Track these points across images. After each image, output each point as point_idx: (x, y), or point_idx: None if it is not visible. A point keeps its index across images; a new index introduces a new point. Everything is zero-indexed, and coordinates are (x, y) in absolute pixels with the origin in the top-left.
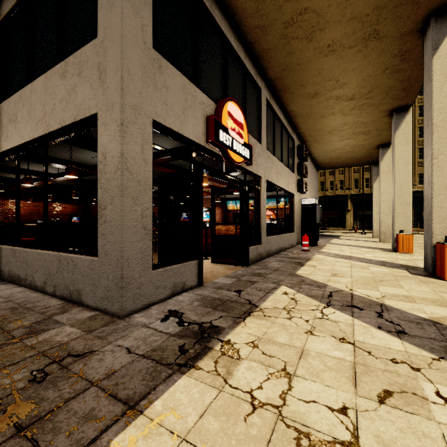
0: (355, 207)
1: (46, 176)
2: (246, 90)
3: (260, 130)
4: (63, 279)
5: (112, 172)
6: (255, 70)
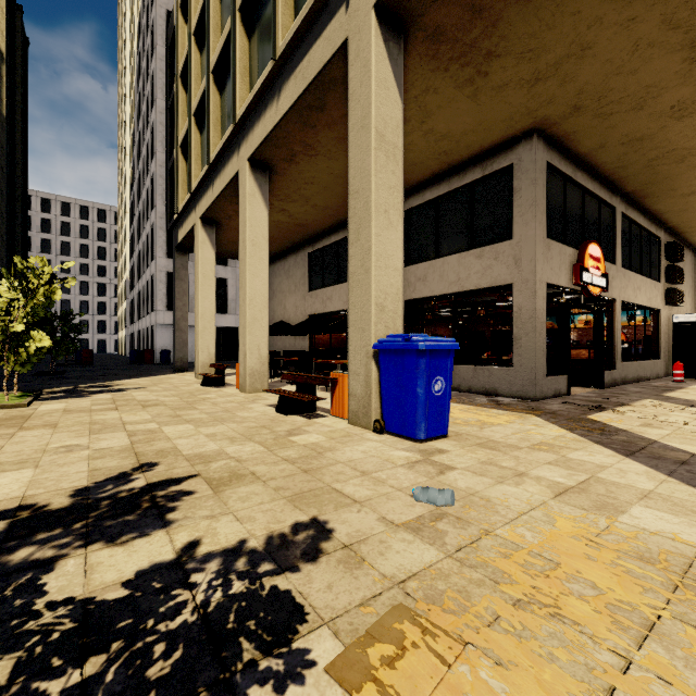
0: None
1: (455, 317)
2: (600, 219)
3: (614, 250)
4: (478, 382)
5: (527, 319)
6: (609, 194)
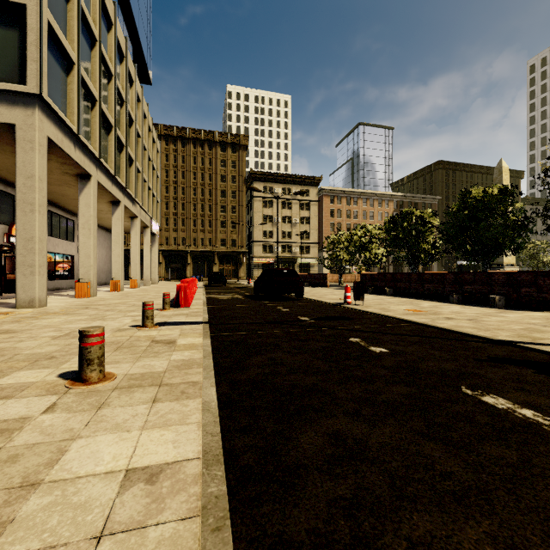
0: (167, 260)
1: None
2: None
3: None
4: None
5: None
6: None
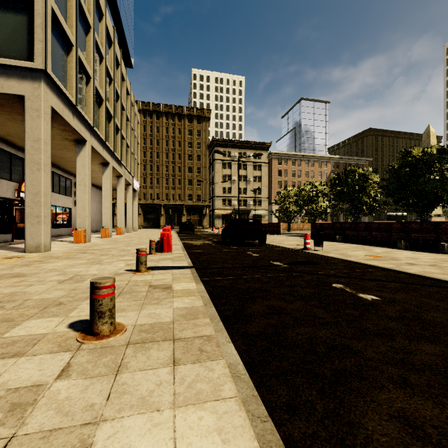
0: (144, 212)
1: None
2: None
3: None
4: None
5: None
6: None
